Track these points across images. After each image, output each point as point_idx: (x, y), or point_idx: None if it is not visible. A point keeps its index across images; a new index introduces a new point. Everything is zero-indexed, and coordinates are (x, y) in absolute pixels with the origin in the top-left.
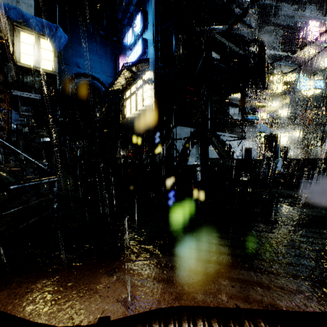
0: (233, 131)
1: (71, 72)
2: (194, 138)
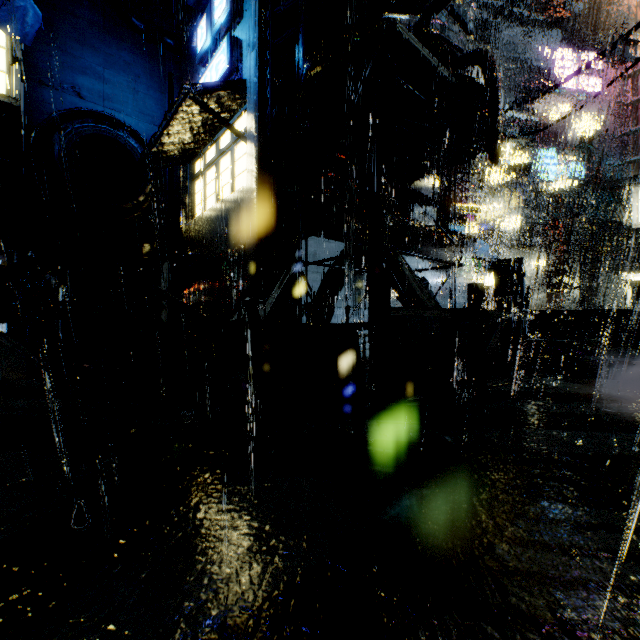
0: (425, 253)
1: (60, 106)
2: (347, 264)
